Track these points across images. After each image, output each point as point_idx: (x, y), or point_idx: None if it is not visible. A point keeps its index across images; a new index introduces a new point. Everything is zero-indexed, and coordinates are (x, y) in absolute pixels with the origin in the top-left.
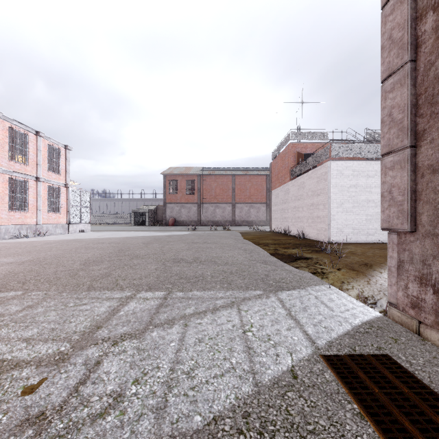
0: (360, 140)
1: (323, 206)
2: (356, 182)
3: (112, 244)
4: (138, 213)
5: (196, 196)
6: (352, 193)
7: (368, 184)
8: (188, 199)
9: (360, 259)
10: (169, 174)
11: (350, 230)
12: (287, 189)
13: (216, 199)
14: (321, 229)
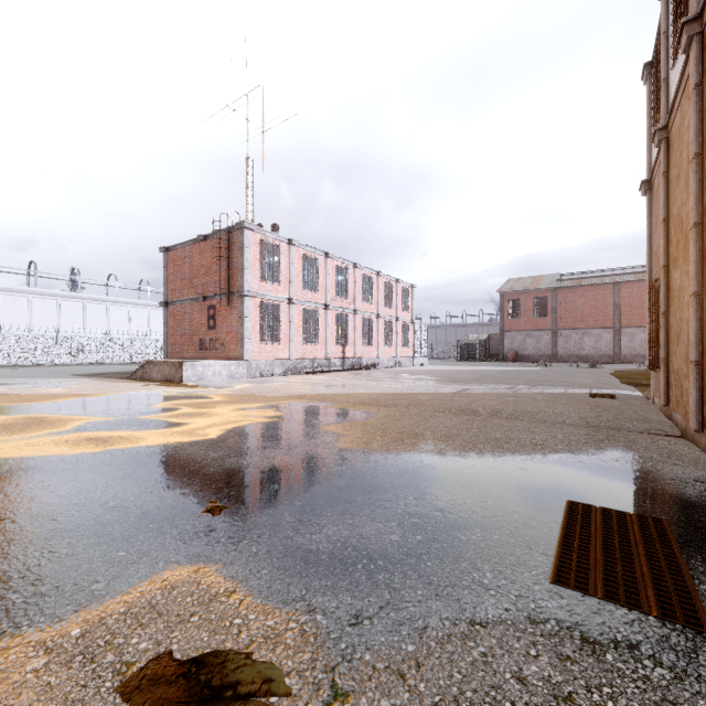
0: None
1: None
2: None
3: (472, 373)
4: (464, 345)
5: (549, 319)
6: None
7: None
8: (537, 324)
9: None
10: (508, 292)
11: None
12: None
13: (583, 323)
14: None
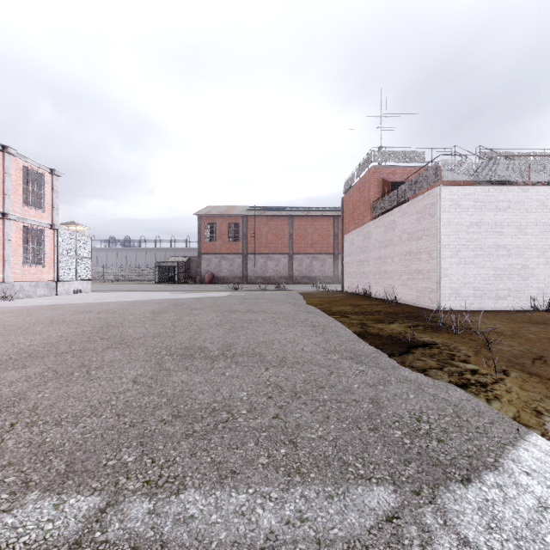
0: (485, 155)
1: (428, 255)
2: (479, 219)
3: (102, 314)
4: (164, 267)
5: (241, 244)
6: (474, 234)
7: (497, 221)
8: (231, 248)
9: (522, 347)
10: (205, 215)
11: (470, 291)
12: (366, 232)
13: (267, 249)
14: (424, 290)
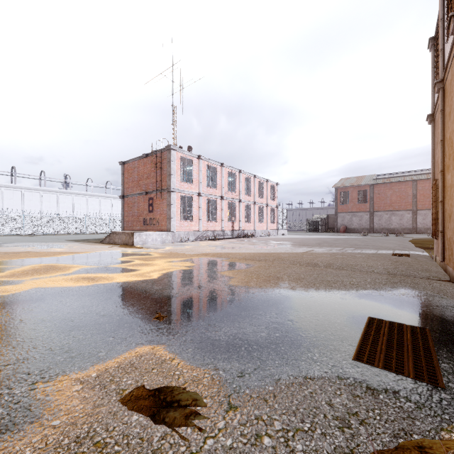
0: None
1: None
2: None
3: (316, 240)
4: (311, 222)
5: (368, 205)
6: None
7: None
8: (360, 208)
9: None
10: (340, 187)
11: None
12: None
13: (391, 207)
14: None
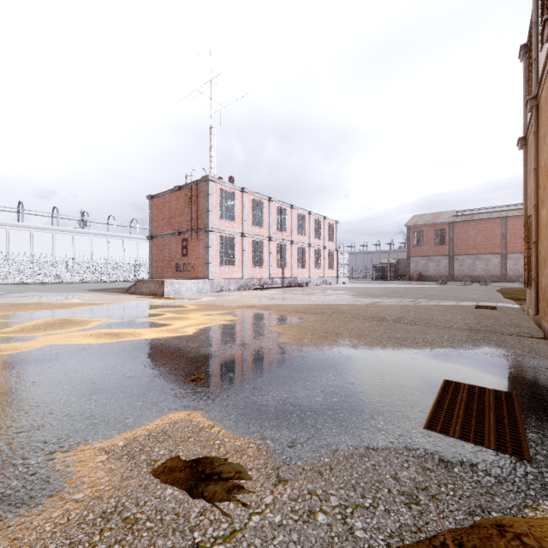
0: None
1: None
2: None
3: (383, 289)
4: (378, 268)
5: (447, 247)
6: None
7: None
8: (437, 251)
9: None
10: (413, 225)
11: None
12: None
13: (475, 250)
14: None
